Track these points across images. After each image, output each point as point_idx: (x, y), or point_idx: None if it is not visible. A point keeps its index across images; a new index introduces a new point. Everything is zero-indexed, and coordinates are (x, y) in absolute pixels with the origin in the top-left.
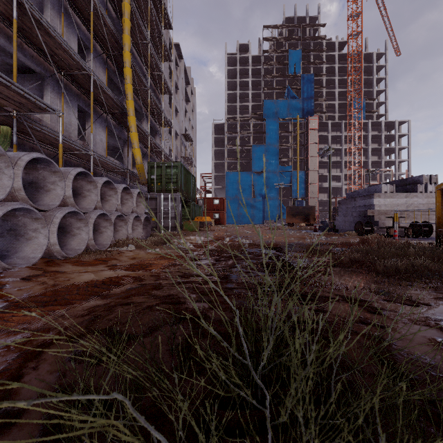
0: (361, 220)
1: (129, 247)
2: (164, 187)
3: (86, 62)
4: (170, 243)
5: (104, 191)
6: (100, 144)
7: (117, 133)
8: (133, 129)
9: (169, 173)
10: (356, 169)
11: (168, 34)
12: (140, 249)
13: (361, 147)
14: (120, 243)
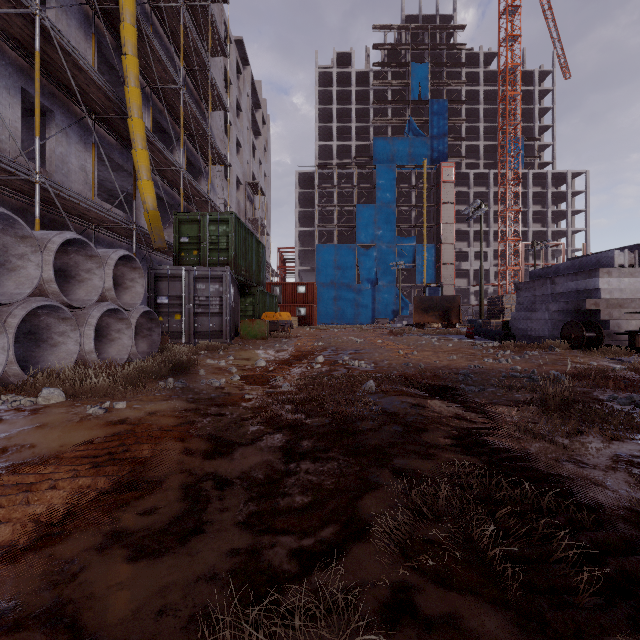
0: (569, 318)
1: (40, 397)
2: (204, 259)
3: (43, 8)
4: (191, 371)
5: (5, 244)
6: (78, 175)
7: (120, 161)
8: (138, 142)
9: (214, 233)
10: (512, 242)
11: (223, 17)
12: (75, 402)
13: (520, 208)
14: (39, 381)
